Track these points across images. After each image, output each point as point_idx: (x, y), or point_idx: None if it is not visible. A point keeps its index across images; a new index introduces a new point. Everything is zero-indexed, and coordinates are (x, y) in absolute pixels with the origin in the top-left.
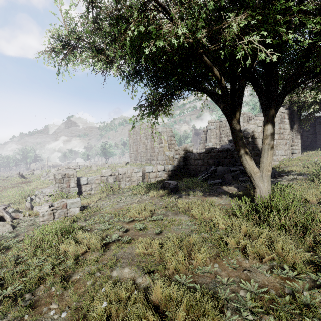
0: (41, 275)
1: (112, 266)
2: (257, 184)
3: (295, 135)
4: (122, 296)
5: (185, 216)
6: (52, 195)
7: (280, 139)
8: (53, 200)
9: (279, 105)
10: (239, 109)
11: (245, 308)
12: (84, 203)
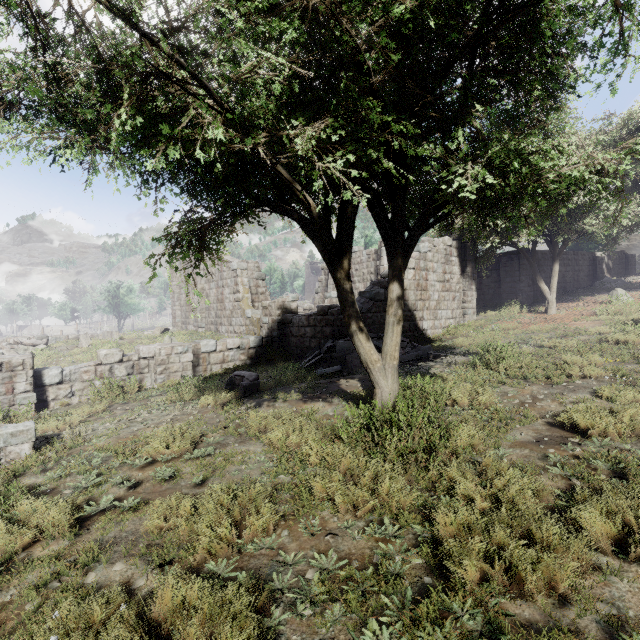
0: None
1: (89, 563)
2: (376, 381)
3: (468, 283)
4: (95, 619)
5: (258, 445)
6: None
7: (444, 291)
8: None
9: (409, 251)
10: (347, 254)
11: (304, 599)
12: (47, 429)
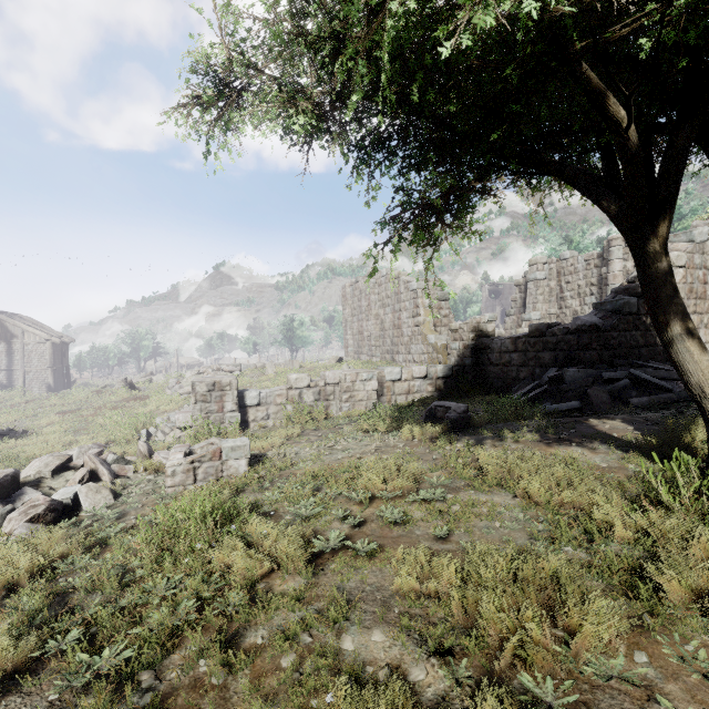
0: (174, 623)
1: (339, 619)
2: None
3: None
4: None
5: (504, 496)
6: (189, 428)
7: None
8: (191, 439)
9: None
10: (669, 210)
11: None
12: (254, 448)
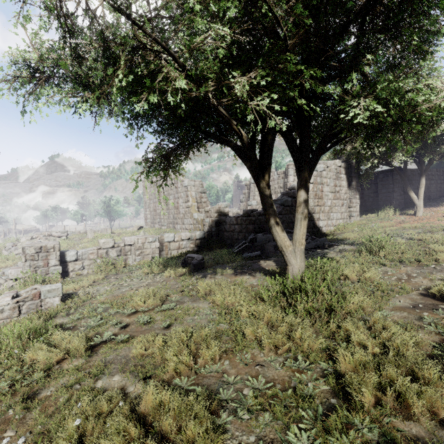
0: None
1: (98, 374)
2: (289, 260)
3: (353, 194)
4: (103, 410)
5: (205, 303)
6: (19, 279)
7: (335, 199)
8: (21, 286)
9: (313, 166)
10: (268, 170)
11: (243, 407)
12: (69, 289)
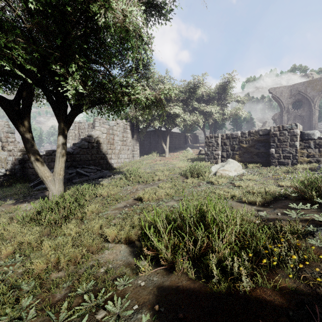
0: None
1: None
2: (49, 187)
3: (135, 142)
4: None
5: None
6: None
7: (123, 145)
8: None
9: (69, 120)
10: (26, 118)
11: None
12: None
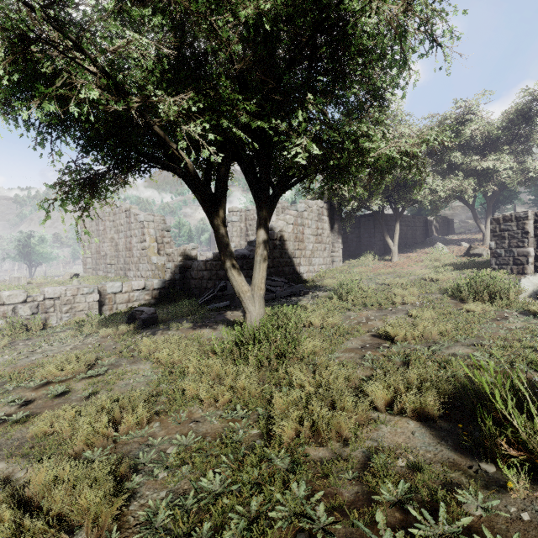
0: None
1: None
2: (246, 307)
3: (336, 237)
4: None
5: (147, 364)
6: None
7: (317, 243)
8: None
9: (272, 205)
10: (222, 205)
11: (161, 466)
12: None
